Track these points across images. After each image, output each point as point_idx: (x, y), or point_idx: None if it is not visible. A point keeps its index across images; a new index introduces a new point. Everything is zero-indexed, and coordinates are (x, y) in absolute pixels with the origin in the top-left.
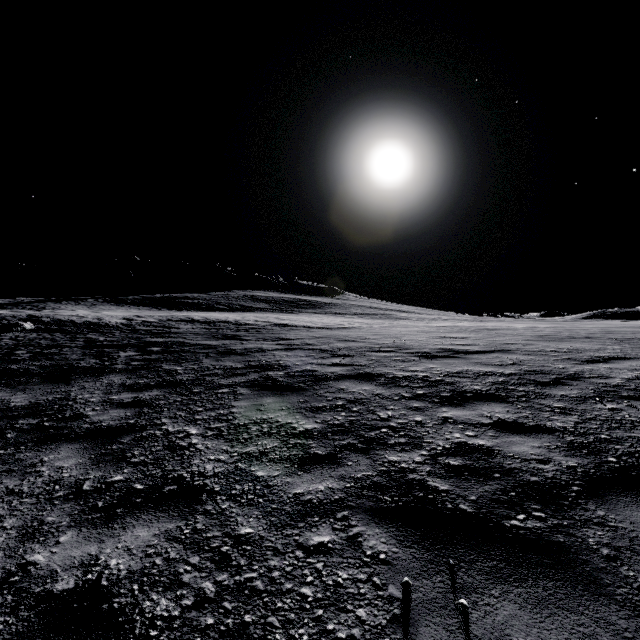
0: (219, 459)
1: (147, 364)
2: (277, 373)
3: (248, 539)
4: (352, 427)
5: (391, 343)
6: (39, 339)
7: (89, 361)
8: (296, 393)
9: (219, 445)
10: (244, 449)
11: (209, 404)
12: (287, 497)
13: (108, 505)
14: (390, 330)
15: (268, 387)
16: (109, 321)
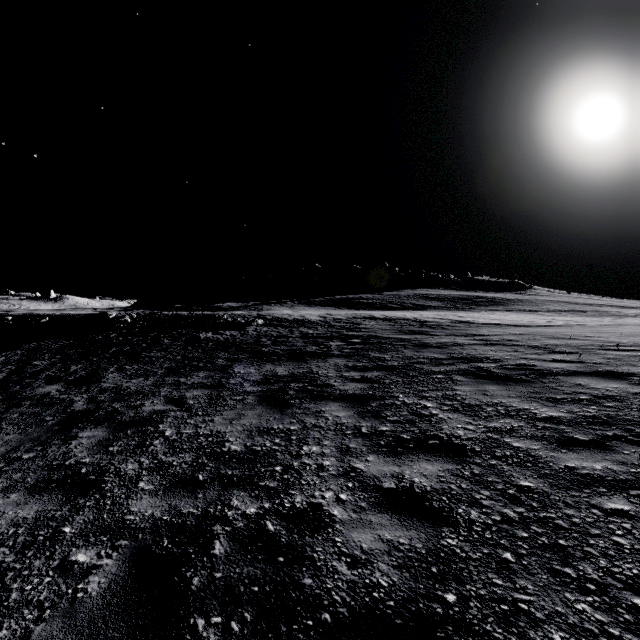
0: (467, 428)
1: (356, 352)
2: (488, 365)
3: (531, 490)
4: (613, 421)
5: (631, 342)
6: (270, 331)
7: (311, 348)
8: (521, 384)
9: (460, 418)
10: (488, 424)
11: (430, 386)
12: (558, 467)
13: (389, 444)
14: (619, 328)
15: (484, 376)
16: (310, 318)
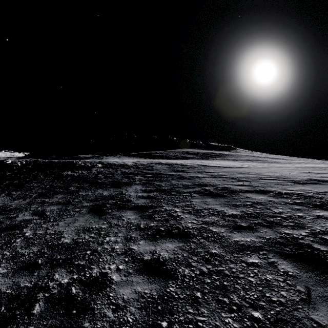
0: (193, 222)
1: (148, 182)
2: (210, 188)
3: (216, 255)
4: (258, 215)
5: (272, 175)
6: (104, 171)
7: (125, 180)
8: (222, 197)
9: (191, 216)
10: (203, 219)
11: (180, 199)
12: (231, 241)
13: (152, 234)
14: (269, 168)
15: (207, 194)
16: (127, 163)
